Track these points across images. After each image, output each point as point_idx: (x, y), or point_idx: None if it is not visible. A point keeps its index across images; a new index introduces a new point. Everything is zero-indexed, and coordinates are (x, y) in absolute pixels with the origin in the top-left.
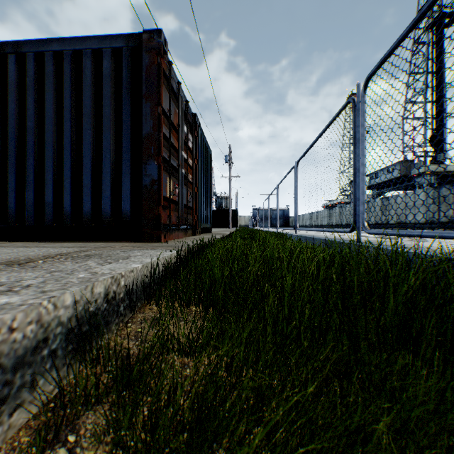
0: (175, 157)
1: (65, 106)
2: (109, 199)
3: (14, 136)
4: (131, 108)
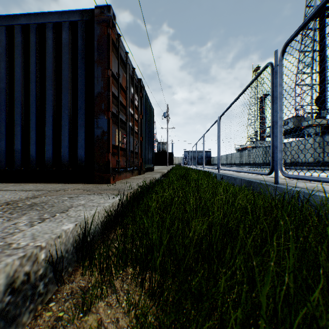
0: (123, 112)
1: (31, 70)
2: (67, 147)
3: None
4: (85, 72)
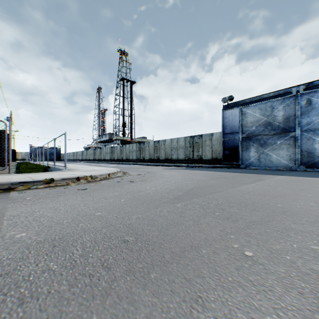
0: None
1: None
2: None
3: None
4: None
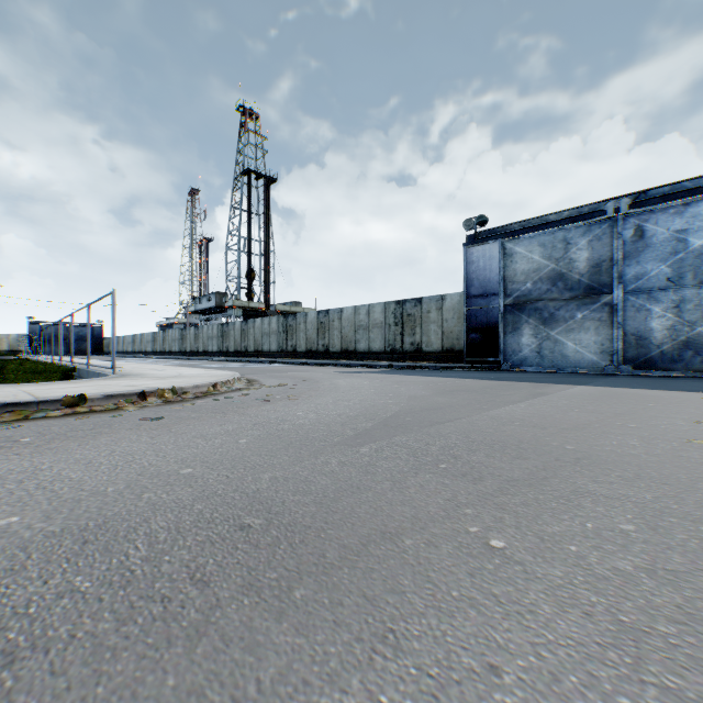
0: None
1: None
2: None
3: None
4: None
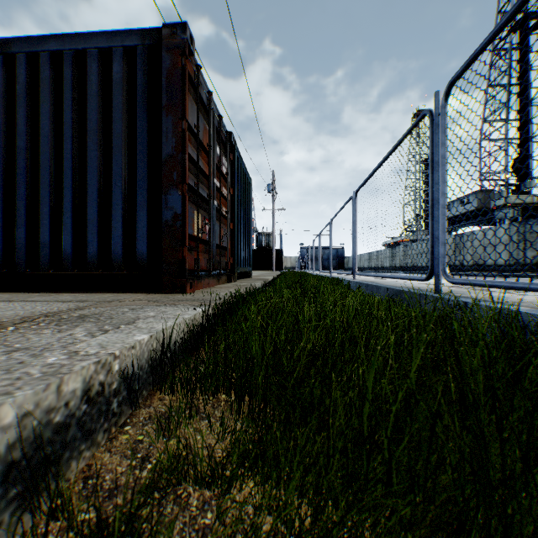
0: (205, 185)
1: (65, 121)
2: (120, 239)
3: (1, 159)
4: (148, 123)
